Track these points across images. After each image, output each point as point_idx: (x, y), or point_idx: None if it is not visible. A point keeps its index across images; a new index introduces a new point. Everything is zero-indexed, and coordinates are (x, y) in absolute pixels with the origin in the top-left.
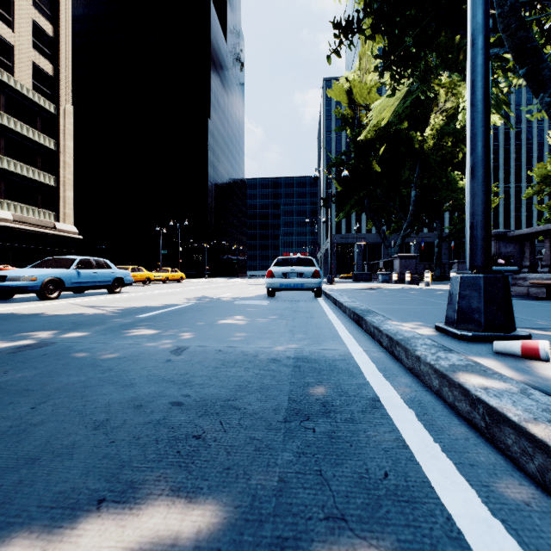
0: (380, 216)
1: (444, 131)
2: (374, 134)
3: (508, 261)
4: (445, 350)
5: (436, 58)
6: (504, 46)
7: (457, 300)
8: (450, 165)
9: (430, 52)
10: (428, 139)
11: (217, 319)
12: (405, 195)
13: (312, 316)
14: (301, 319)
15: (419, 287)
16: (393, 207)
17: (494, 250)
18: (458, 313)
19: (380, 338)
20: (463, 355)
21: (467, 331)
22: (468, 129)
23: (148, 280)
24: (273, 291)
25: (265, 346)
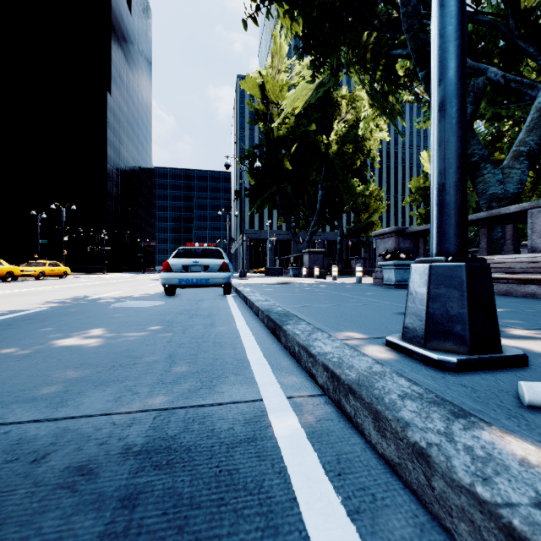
0: (290, 213)
1: (346, 138)
2: (285, 131)
3: (408, 255)
4: (458, 417)
5: (344, 55)
6: (406, 49)
7: (426, 302)
8: (350, 171)
9: (341, 44)
10: (332, 143)
11: (53, 339)
12: (312, 194)
13: (213, 323)
14: (196, 330)
15: (328, 281)
16: (303, 205)
17: (395, 246)
18: (428, 324)
19: (311, 367)
20: (504, 432)
21: (446, 354)
22: (436, 44)
23: (11, 275)
24: (172, 288)
25: (94, 410)
